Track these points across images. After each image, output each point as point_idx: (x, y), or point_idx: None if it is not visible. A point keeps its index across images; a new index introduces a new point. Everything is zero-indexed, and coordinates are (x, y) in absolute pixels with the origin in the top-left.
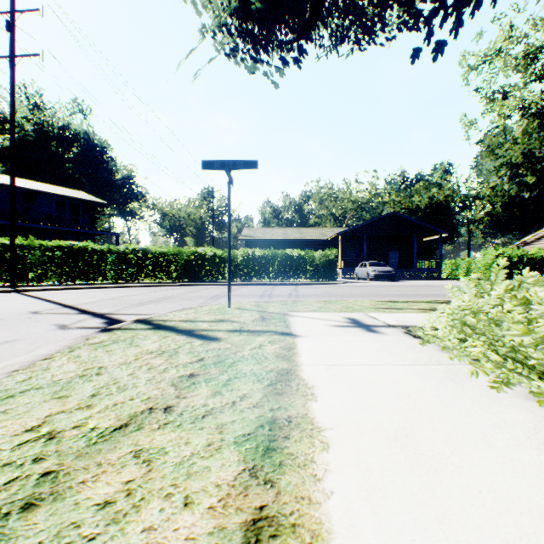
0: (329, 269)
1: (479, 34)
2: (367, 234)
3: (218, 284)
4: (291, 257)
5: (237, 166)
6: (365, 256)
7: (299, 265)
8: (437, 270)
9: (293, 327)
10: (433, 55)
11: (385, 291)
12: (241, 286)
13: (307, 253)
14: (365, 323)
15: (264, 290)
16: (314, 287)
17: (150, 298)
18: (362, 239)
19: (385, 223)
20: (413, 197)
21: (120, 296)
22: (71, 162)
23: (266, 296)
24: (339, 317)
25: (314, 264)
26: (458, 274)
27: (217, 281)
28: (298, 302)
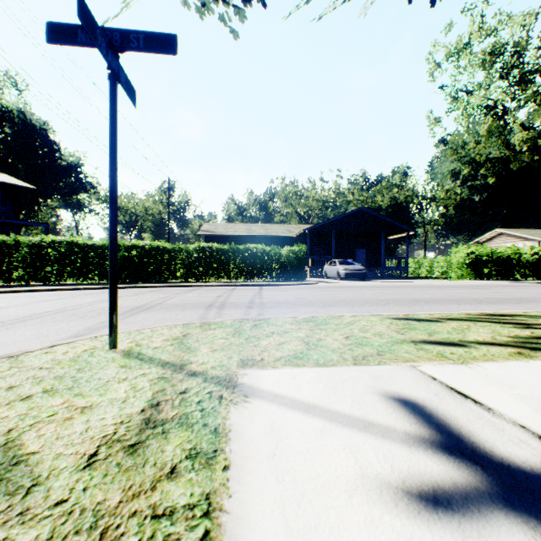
0: (298, 268)
1: (449, 25)
2: (335, 230)
3: (164, 285)
4: (255, 253)
5: (131, 42)
6: (333, 253)
7: (264, 263)
8: (404, 269)
9: None
10: None
11: (372, 295)
12: (193, 287)
13: (273, 249)
14: (492, 449)
15: (218, 294)
16: (283, 289)
17: (14, 315)
18: (329, 236)
19: (353, 220)
20: (376, 197)
21: None
22: (2, 144)
23: (216, 306)
24: (374, 396)
25: (280, 262)
26: (421, 272)
27: (165, 282)
28: (263, 324)
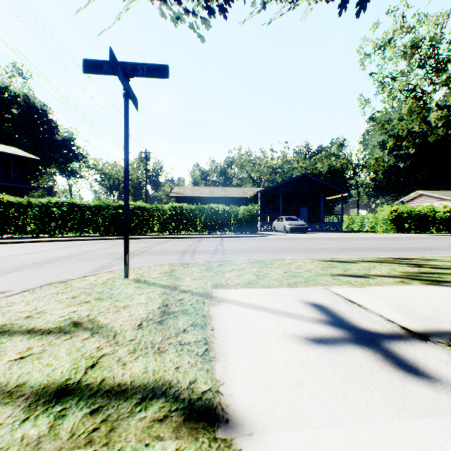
0: (251, 223)
1: (376, 24)
2: (283, 192)
3: (145, 237)
4: (217, 211)
5: (138, 71)
6: (280, 211)
7: (224, 219)
8: (339, 224)
9: (221, 355)
10: (358, 10)
11: (310, 245)
12: (168, 239)
13: (231, 208)
14: (358, 324)
15: (189, 244)
16: (240, 240)
17: (42, 258)
18: (278, 197)
19: (297, 184)
20: (316, 164)
21: (10, 255)
22: (11, 122)
23: (189, 252)
24: (297, 302)
25: (237, 218)
26: (354, 227)
27: (145, 234)
28: (226, 264)
